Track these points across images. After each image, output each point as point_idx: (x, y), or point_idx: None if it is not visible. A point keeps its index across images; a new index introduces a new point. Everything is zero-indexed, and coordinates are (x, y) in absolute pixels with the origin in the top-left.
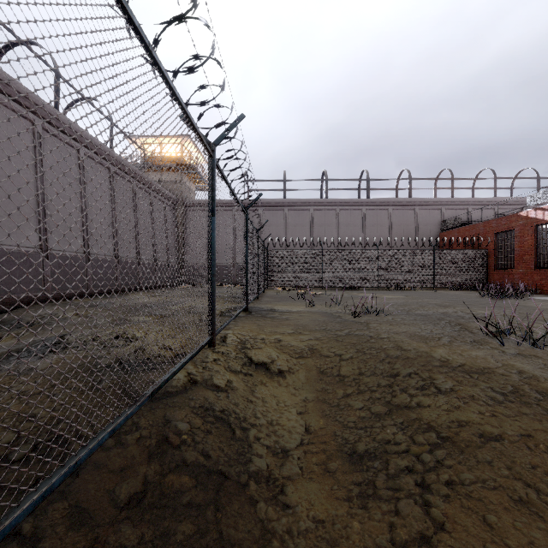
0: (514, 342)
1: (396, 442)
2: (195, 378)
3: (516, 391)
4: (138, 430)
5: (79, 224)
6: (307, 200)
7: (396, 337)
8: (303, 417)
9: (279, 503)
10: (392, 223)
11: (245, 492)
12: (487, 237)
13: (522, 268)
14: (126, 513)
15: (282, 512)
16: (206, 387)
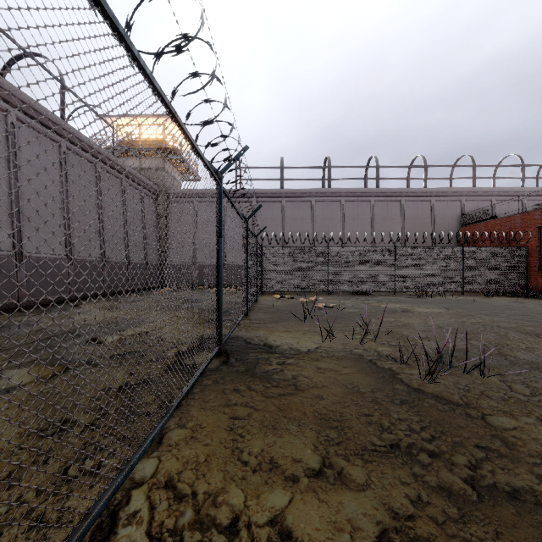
0: None
1: None
2: None
3: None
4: None
5: (5, 212)
6: (308, 190)
7: None
8: None
9: None
10: (405, 217)
11: None
12: (527, 232)
13: None
14: None
15: None
16: None
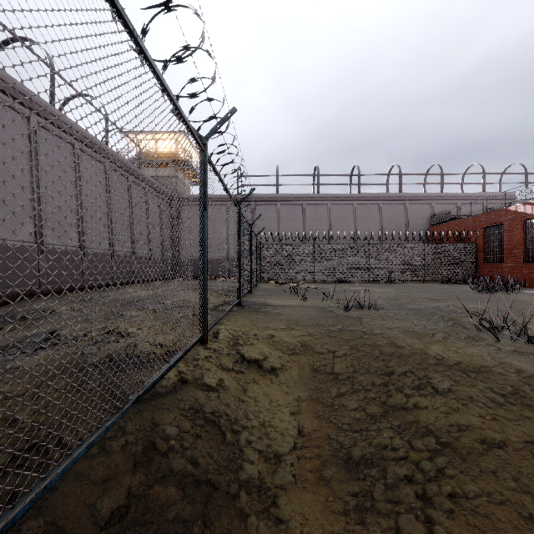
0: (509, 339)
1: (394, 447)
2: (186, 377)
3: (516, 392)
4: (124, 435)
5: (74, 219)
6: (300, 195)
7: (390, 333)
8: (296, 418)
9: (271, 517)
10: (383, 218)
11: (235, 505)
12: (476, 231)
13: (511, 262)
14: (106, 531)
15: (275, 528)
16: (197, 387)
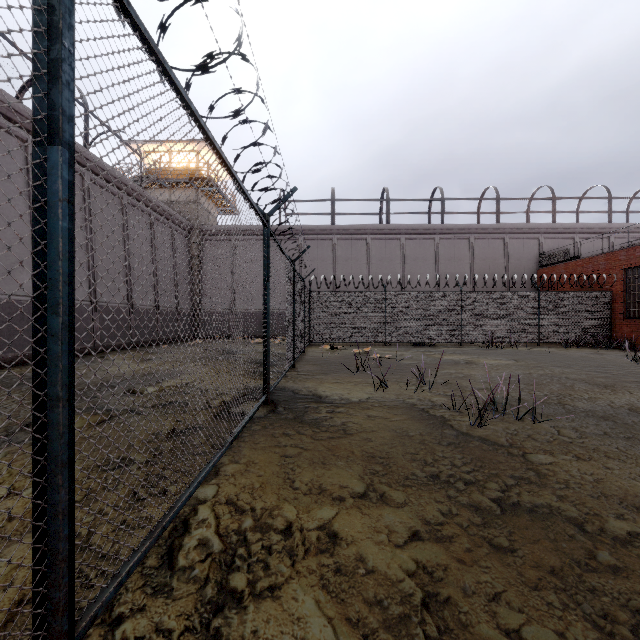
0: None
1: None
2: None
3: None
4: None
5: (25, 253)
6: (363, 227)
7: None
8: None
9: None
10: (474, 257)
11: None
12: (611, 274)
13: None
14: None
15: None
16: None
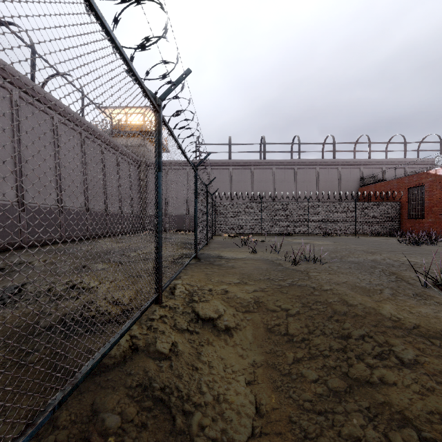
0: None
1: None
2: (137, 344)
3: None
4: (54, 431)
5: (53, 181)
6: (249, 161)
7: (339, 289)
8: (253, 390)
9: None
10: (319, 180)
11: None
12: (400, 191)
13: (431, 218)
14: None
15: None
16: (148, 355)
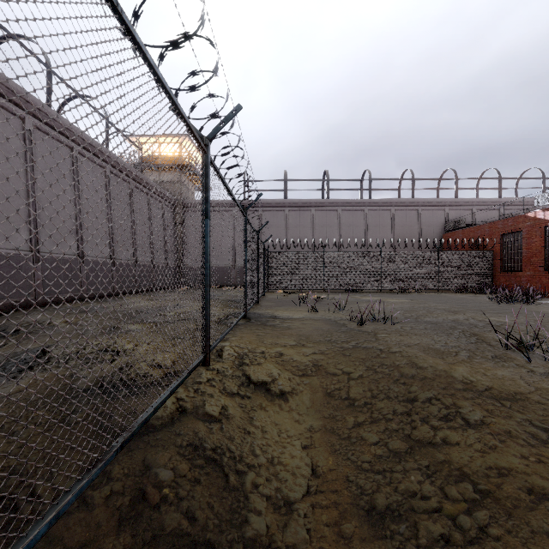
0: (540, 358)
1: (424, 495)
2: (185, 406)
3: None
4: (109, 482)
5: (72, 226)
6: (308, 201)
7: (409, 351)
8: (309, 453)
9: None
10: (395, 224)
11: None
12: (493, 238)
13: (530, 270)
14: None
15: None
16: (197, 417)
